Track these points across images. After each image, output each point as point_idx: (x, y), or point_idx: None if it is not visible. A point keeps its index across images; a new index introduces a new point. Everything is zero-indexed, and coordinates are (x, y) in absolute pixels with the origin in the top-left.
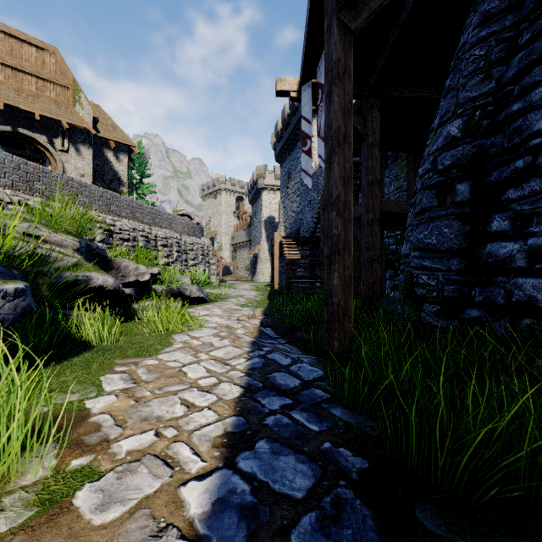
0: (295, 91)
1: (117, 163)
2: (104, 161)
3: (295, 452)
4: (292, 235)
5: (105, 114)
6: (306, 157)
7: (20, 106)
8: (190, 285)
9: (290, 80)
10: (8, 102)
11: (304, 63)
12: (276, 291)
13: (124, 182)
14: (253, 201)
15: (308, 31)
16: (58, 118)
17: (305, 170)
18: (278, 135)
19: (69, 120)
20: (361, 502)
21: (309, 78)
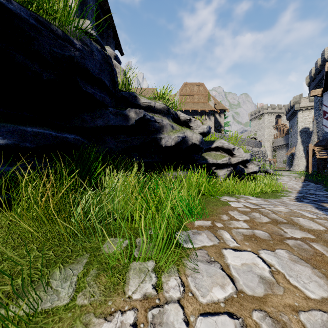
0: (319, 94)
1: (219, 118)
2: (215, 118)
3: (313, 188)
4: (323, 141)
5: (214, 99)
6: (325, 120)
7: (195, 108)
8: (269, 169)
9: (317, 90)
10: (192, 108)
11: (323, 89)
12: (310, 174)
13: (222, 126)
14: (290, 119)
15: (324, 84)
16: (205, 109)
17: (325, 125)
18: (311, 78)
19: (208, 108)
20: (322, 190)
21: (327, 90)
